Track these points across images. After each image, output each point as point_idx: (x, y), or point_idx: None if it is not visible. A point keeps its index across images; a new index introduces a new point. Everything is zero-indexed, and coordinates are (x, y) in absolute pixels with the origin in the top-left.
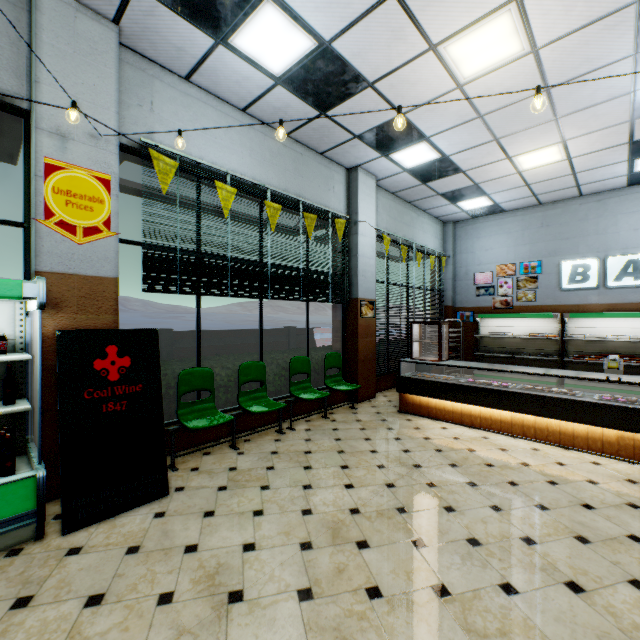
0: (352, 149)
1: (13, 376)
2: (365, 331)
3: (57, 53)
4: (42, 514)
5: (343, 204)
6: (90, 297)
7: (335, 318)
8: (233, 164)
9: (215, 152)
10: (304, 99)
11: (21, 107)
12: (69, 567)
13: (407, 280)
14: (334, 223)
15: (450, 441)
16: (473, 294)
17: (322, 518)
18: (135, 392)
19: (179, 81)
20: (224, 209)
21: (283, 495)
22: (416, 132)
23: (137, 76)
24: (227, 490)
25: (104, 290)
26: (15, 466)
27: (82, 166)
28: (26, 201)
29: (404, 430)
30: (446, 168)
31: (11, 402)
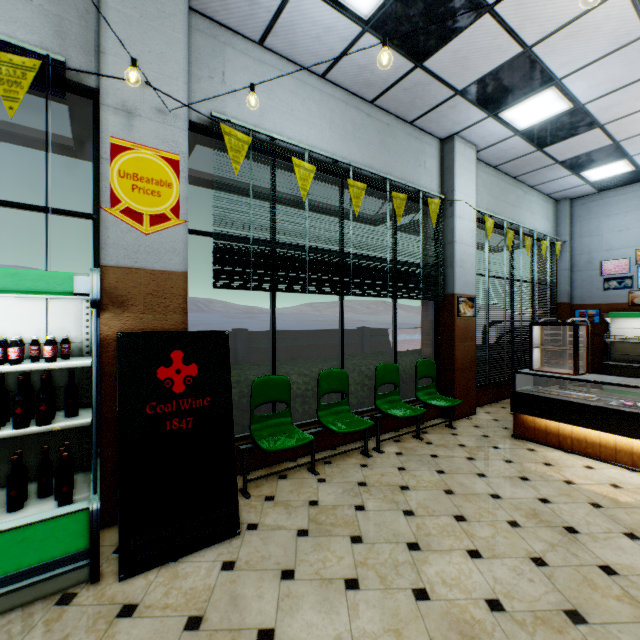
0: (450, 111)
1: (75, 384)
2: (463, 333)
3: (123, 19)
4: (96, 555)
5: (436, 182)
6: (157, 294)
7: (424, 318)
8: (311, 139)
9: (291, 126)
10: (396, 48)
11: (89, 86)
12: (117, 639)
13: (511, 272)
14: (424, 205)
15: (608, 490)
16: (599, 287)
17: (446, 611)
18: (202, 406)
19: (252, 47)
20: (302, 190)
21: (382, 556)
22: (543, 74)
23: (208, 44)
24: (308, 537)
25: (172, 286)
26: (72, 491)
27: (149, 146)
28: (95, 190)
29: (530, 465)
30: (576, 123)
31: (73, 413)
